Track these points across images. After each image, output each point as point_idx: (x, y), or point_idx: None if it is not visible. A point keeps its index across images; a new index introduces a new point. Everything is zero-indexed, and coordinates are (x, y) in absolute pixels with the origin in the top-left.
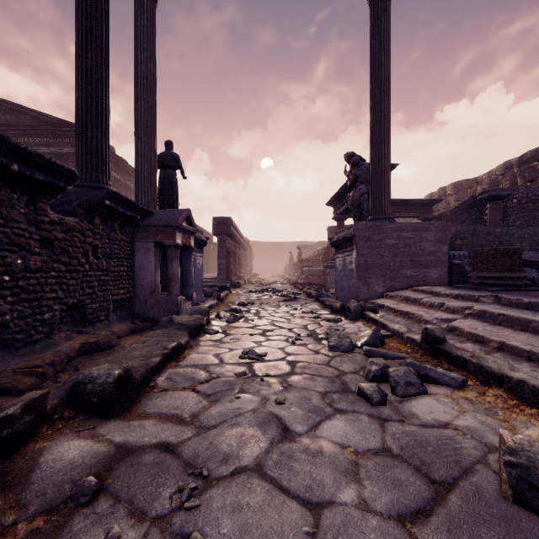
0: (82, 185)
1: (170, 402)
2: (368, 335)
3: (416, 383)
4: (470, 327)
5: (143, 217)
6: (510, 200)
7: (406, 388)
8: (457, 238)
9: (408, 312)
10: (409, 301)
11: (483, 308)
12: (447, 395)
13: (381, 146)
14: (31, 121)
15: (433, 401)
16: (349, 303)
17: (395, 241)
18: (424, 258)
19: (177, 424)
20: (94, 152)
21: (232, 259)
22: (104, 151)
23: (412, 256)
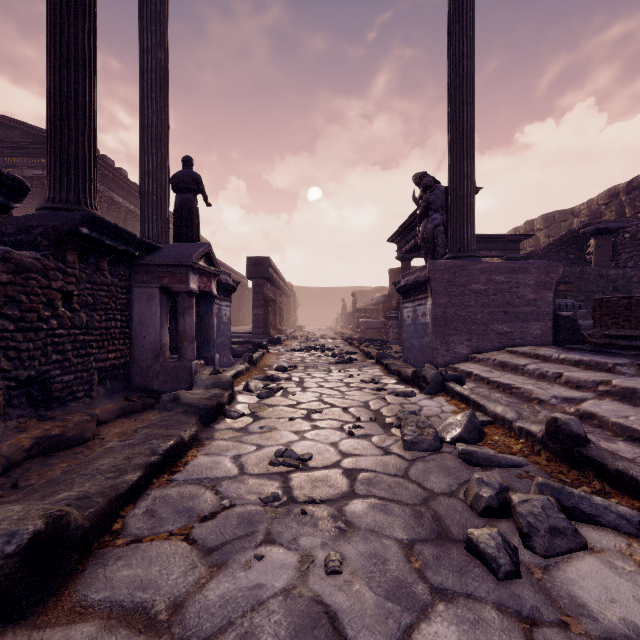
0: (53, 207)
1: (138, 572)
2: (461, 424)
3: (567, 530)
4: (615, 414)
5: (144, 253)
6: (621, 234)
7: (552, 541)
8: (560, 283)
9: (510, 385)
10: (507, 368)
11: (630, 385)
12: (623, 553)
13: (463, 163)
14: (21, 137)
15: (604, 568)
16: (425, 370)
17: (483, 286)
18: (522, 308)
19: (138, 631)
20: (73, 162)
21: (272, 309)
22: (88, 161)
23: (505, 306)
